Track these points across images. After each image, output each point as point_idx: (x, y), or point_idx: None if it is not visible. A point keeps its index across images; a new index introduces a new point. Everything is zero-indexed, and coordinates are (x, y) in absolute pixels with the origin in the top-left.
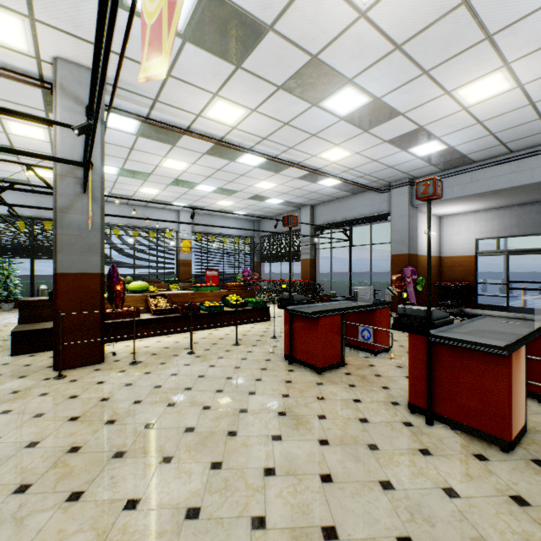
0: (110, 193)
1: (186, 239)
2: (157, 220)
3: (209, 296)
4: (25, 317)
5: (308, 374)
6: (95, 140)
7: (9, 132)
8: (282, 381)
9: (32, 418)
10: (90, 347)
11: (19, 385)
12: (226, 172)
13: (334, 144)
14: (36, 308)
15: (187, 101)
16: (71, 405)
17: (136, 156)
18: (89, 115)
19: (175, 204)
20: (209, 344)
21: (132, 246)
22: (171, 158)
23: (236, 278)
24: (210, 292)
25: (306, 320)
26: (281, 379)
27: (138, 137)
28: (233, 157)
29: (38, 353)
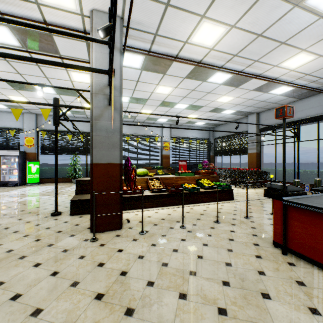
0: (124, 116)
1: (166, 141)
2: (154, 126)
3: (187, 179)
4: (79, 190)
5: (318, 273)
6: (116, 66)
7: (72, 80)
8: (292, 281)
9: (69, 287)
10: (113, 217)
11: (69, 244)
12: (197, 92)
13: (300, 50)
14: (84, 184)
15: (178, 29)
16: (98, 275)
17: (140, 87)
18: (111, 17)
19: (165, 115)
20: (194, 219)
21: (136, 147)
22: (161, 85)
23: (197, 166)
24: (188, 176)
25: (309, 214)
26: (288, 277)
27: (141, 71)
28: (205, 78)
29: (84, 215)
